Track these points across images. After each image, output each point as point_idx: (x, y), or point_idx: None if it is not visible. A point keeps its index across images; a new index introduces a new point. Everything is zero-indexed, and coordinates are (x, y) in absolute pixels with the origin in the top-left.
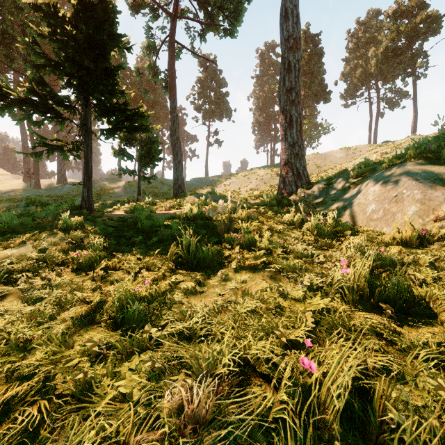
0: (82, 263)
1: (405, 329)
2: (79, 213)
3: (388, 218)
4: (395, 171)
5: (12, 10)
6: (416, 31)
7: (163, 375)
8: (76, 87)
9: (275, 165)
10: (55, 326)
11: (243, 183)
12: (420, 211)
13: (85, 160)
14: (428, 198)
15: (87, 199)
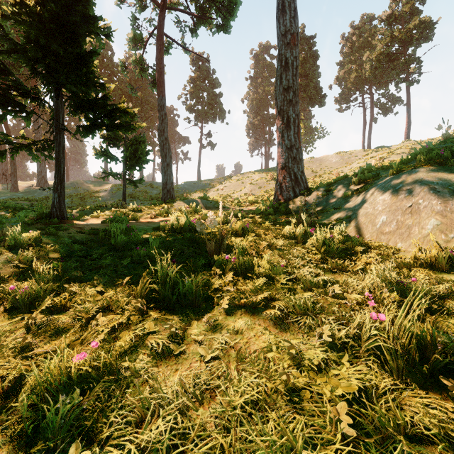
0: (19, 301)
1: None
2: (48, 222)
3: (402, 232)
4: (406, 178)
5: None
6: (409, 37)
7: None
8: (44, 75)
9: (270, 169)
10: None
11: (237, 188)
12: (441, 225)
13: (56, 161)
14: (450, 210)
15: (58, 205)
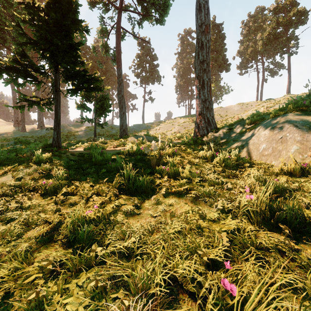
0: (48, 189)
1: (301, 246)
2: (51, 149)
3: (275, 154)
4: (280, 120)
5: (4, 4)
6: (290, 22)
7: (105, 292)
8: (48, 58)
9: (191, 115)
10: (22, 243)
11: (169, 128)
12: (300, 149)
13: (55, 111)
14: (306, 140)
15: (56, 139)
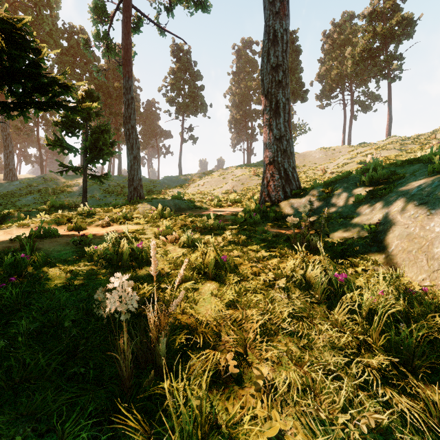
0: None
1: None
2: None
3: None
4: None
5: None
6: (391, 33)
7: None
8: None
9: (253, 165)
10: None
11: (219, 184)
12: None
13: None
14: None
15: None
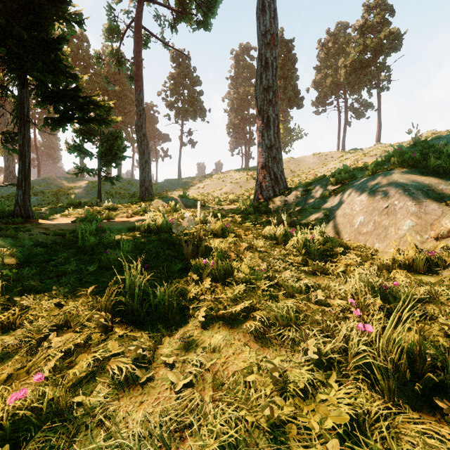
0: None
1: None
2: (10, 221)
3: (379, 233)
4: (382, 179)
5: None
6: (380, 46)
7: None
8: (5, 60)
9: (250, 168)
10: None
11: (218, 186)
12: (417, 226)
13: (20, 154)
14: (424, 211)
15: (22, 203)
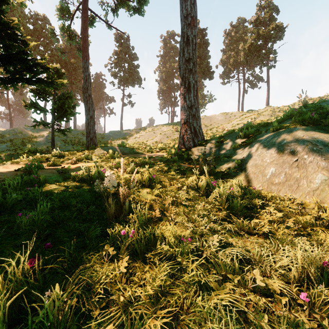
0: None
1: None
2: None
3: (291, 184)
4: (288, 135)
5: None
6: (269, 35)
7: None
8: None
9: (175, 123)
10: None
11: (150, 137)
12: None
13: None
14: None
15: None
